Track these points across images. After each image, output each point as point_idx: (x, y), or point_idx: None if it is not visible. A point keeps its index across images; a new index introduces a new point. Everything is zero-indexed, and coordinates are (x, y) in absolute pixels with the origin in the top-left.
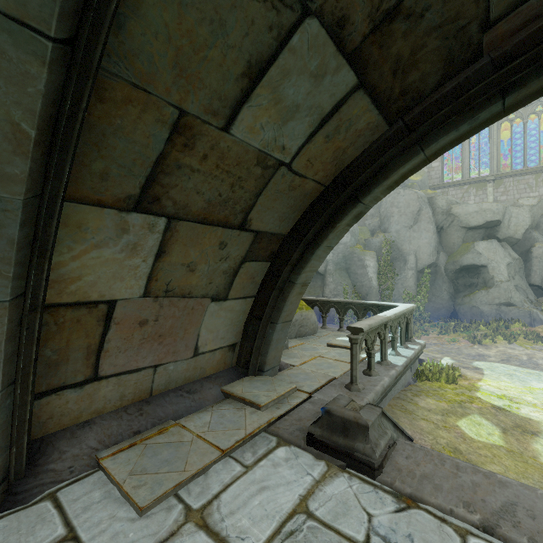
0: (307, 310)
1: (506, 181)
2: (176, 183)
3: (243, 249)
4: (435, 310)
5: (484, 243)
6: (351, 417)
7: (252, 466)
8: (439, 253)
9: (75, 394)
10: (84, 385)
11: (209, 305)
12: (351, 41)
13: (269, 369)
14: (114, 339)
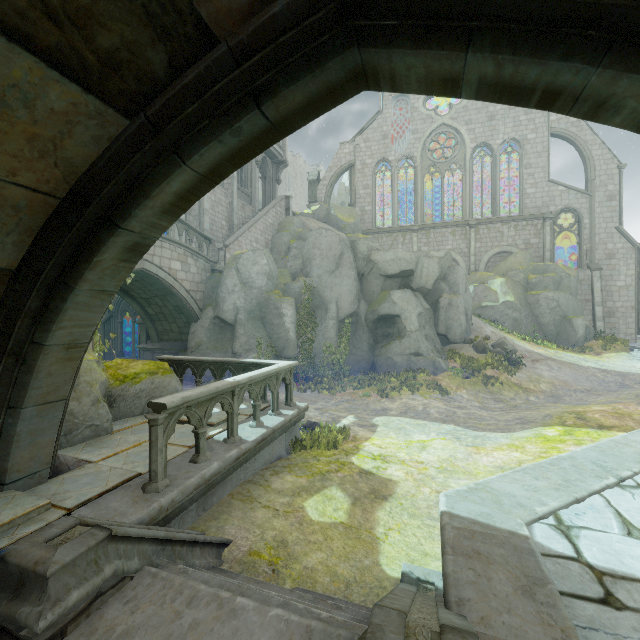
0: (164, 374)
1: (427, 233)
2: None
3: None
4: (356, 363)
5: (399, 292)
6: (32, 561)
7: None
8: (360, 301)
9: None
10: None
11: None
12: None
13: (20, 478)
14: None
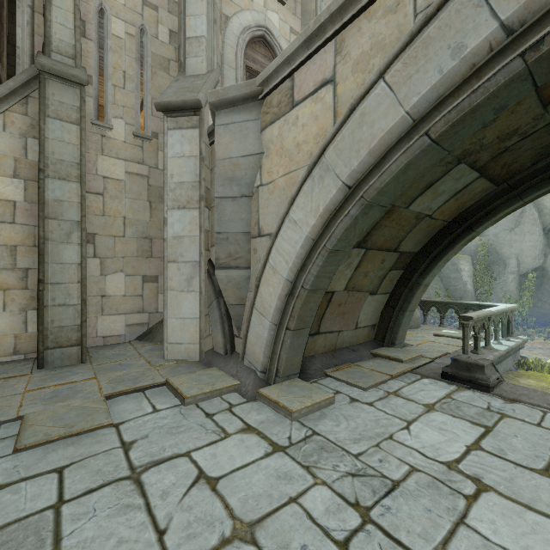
0: None
1: None
2: (376, 233)
3: (392, 262)
4: (541, 316)
5: None
6: (472, 362)
7: (411, 383)
8: (546, 256)
9: (311, 340)
10: (314, 335)
11: (367, 297)
12: (479, 164)
13: (398, 343)
14: (328, 313)
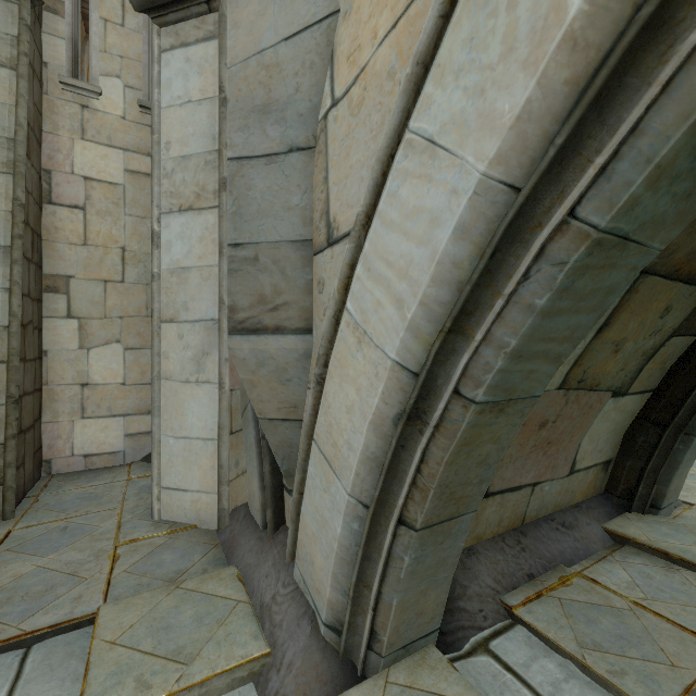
0: None
1: None
2: None
3: (682, 316)
4: None
5: None
6: None
7: None
8: None
9: None
10: None
11: (605, 403)
12: None
13: (665, 506)
14: (512, 445)
